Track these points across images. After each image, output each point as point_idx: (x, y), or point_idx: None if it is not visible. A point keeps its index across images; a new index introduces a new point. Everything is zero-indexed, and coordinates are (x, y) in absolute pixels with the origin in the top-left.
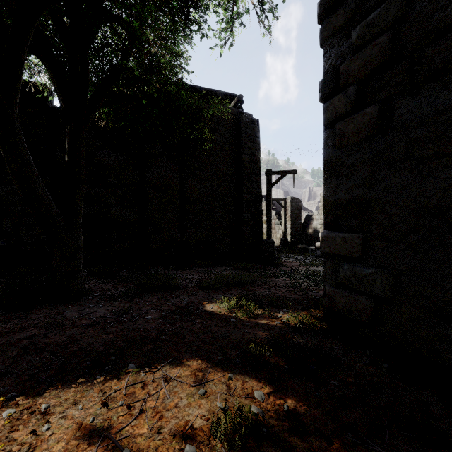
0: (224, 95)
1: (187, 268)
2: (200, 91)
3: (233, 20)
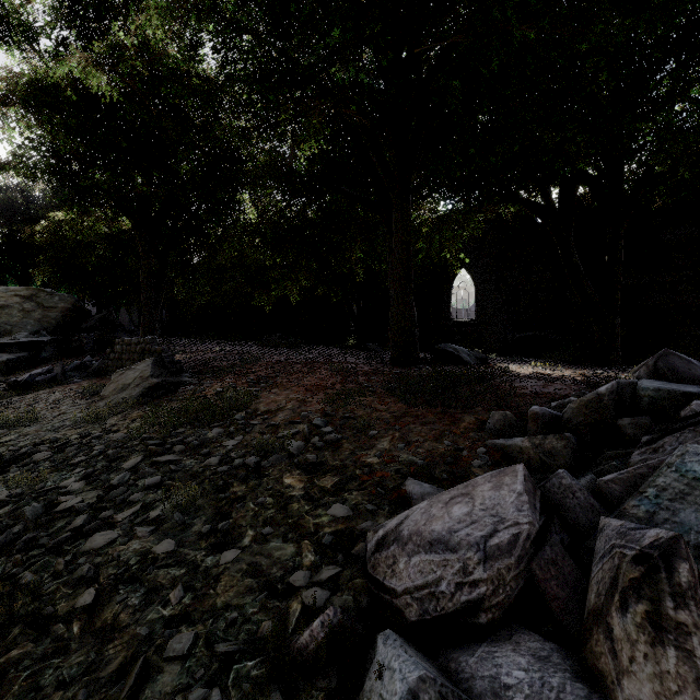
0: None
1: None
2: None
3: None
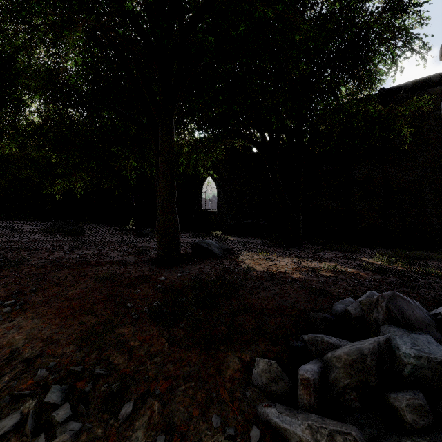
0: (441, 76)
1: (382, 247)
2: (405, 88)
3: (394, 62)
